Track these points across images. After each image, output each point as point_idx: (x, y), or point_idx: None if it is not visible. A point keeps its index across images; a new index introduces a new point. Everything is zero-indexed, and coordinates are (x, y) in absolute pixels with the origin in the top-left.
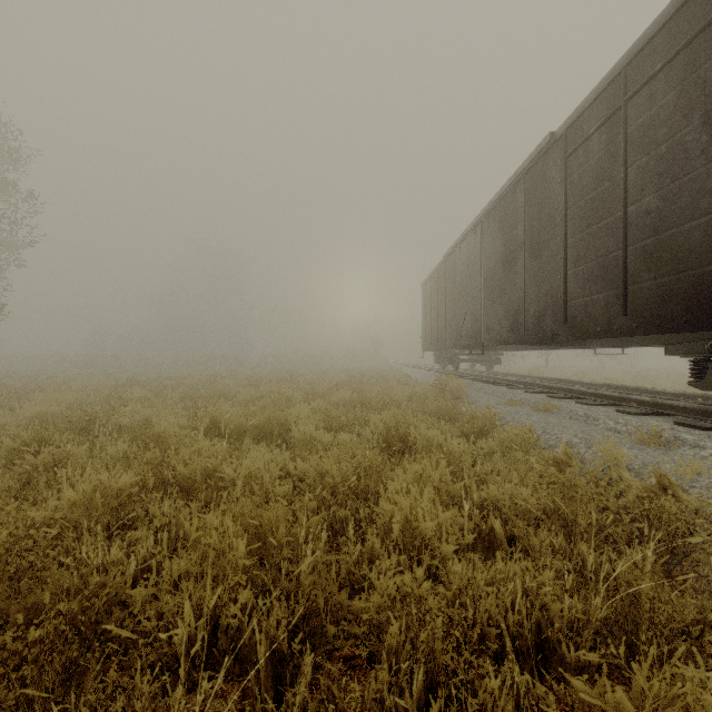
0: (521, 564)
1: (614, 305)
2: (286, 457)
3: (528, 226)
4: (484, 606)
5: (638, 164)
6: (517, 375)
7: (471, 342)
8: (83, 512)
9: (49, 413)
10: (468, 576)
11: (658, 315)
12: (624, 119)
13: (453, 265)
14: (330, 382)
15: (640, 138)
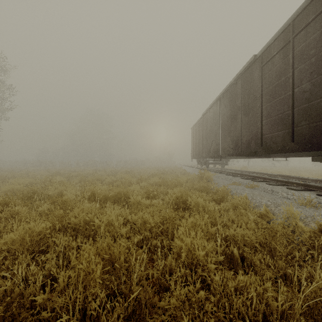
0: (253, 278)
1: (287, 137)
2: (127, 212)
3: (243, 100)
4: (235, 306)
5: (299, 68)
6: (236, 170)
7: (214, 154)
8: (19, 244)
9: (15, 189)
10: (224, 284)
11: (310, 142)
12: (292, 46)
13: (206, 119)
14: (149, 173)
15: (300, 55)
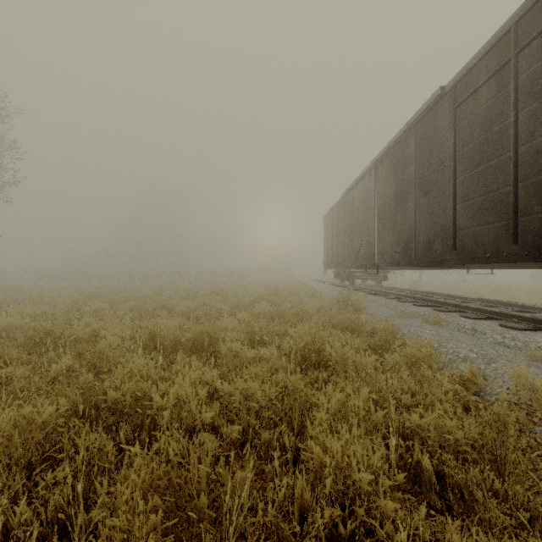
0: (480, 541)
1: (504, 234)
2: (214, 374)
3: (419, 167)
4: None
5: (528, 108)
6: (402, 289)
7: (366, 263)
8: (1, 452)
9: (15, 325)
10: None
11: None
12: (515, 70)
13: (350, 201)
14: (252, 294)
15: (531, 85)
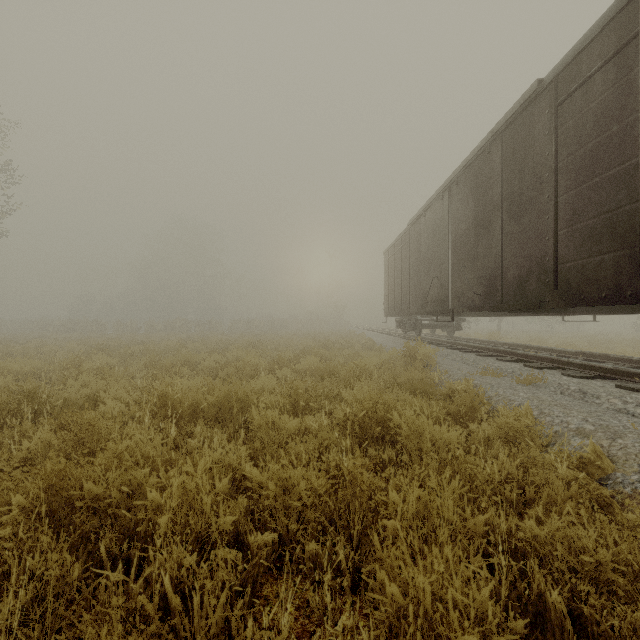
0: None
1: (627, 267)
2: (241, 454)
3: (507, 186)
4: None
5: None
6: (480, 340)
7: (437, 308)
8: None
9: None
10: None
11: None
12: None
13: (417, 232)
14: (297, 346)
15: None
